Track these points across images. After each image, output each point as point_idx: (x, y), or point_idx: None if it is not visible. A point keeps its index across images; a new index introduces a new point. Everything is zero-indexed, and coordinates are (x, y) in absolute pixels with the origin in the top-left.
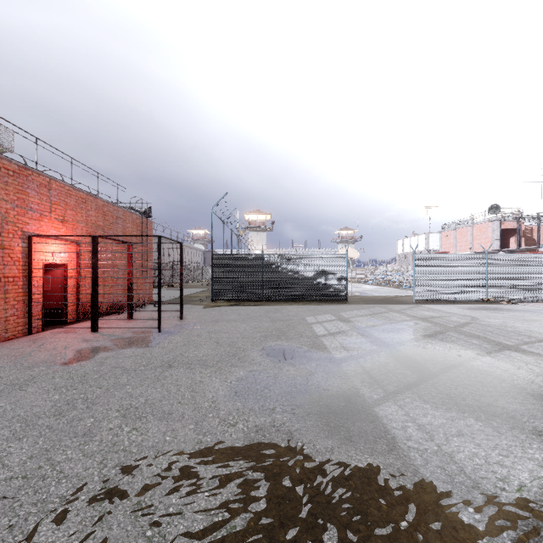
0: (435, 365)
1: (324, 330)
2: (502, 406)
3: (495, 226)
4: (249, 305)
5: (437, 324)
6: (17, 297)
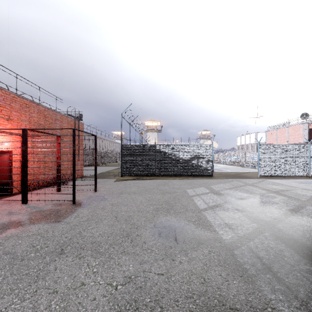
0: None
1: (204, 203)
2: None
3: (305, 127)
4: (146, 179)
5: (291, 197)
6: None
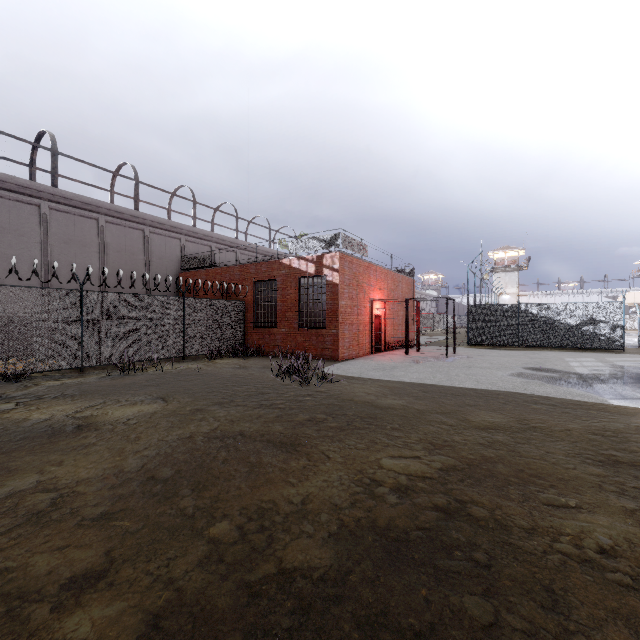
0: None
1: (578, 364)
2: None
3: None
4: (505, 349)
5: None
6: (368, 333)
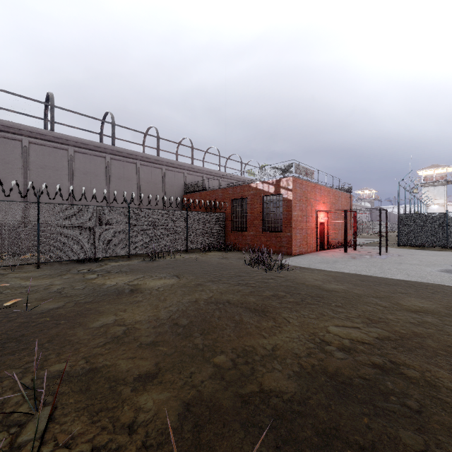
0: None
1: None
2: None
3: None
4: (433, 249)
5: None
6: (314, 236)
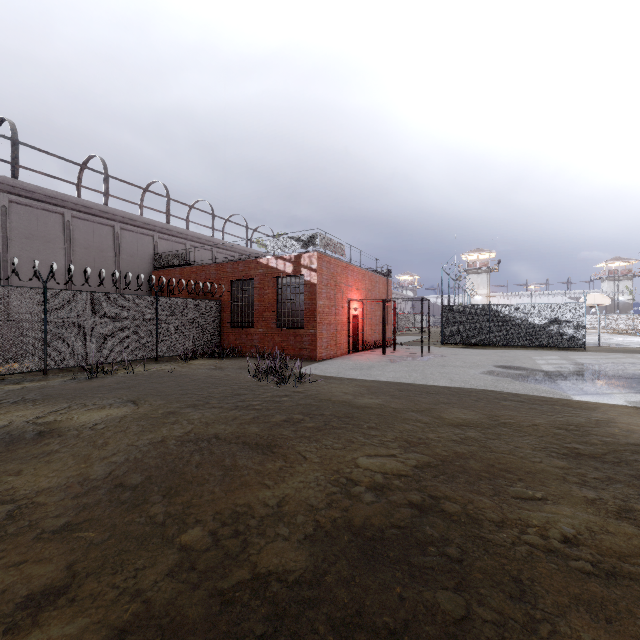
0: (618, 377)
1: (544, 362)
2: (634, 386)
3: None
4: (477, 348)
5: None
6: (345, 333)
